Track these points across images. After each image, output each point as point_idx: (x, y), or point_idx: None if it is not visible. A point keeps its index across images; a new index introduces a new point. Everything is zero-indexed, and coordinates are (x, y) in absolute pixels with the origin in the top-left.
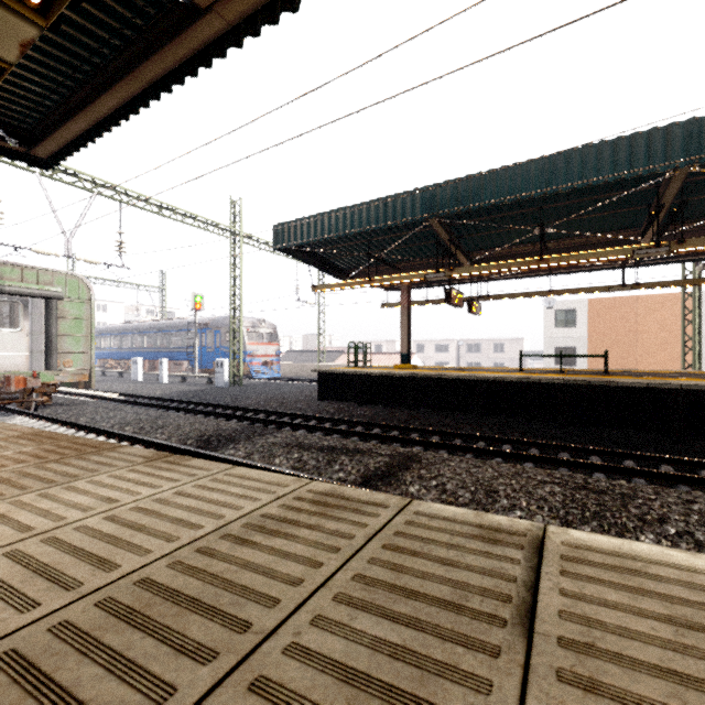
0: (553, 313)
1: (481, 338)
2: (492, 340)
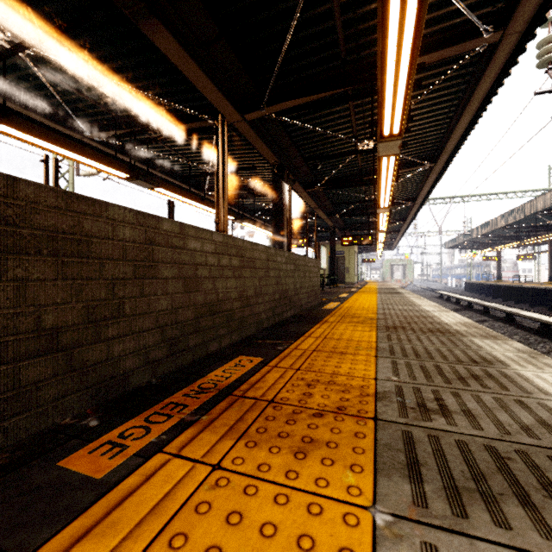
0: None
1: None
2: None
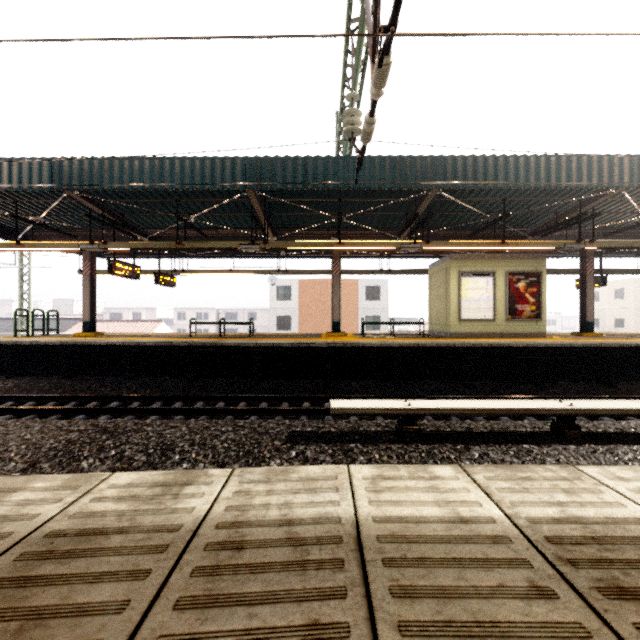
0: (276, 289)
1: (238, 308)
2: (247, 310)
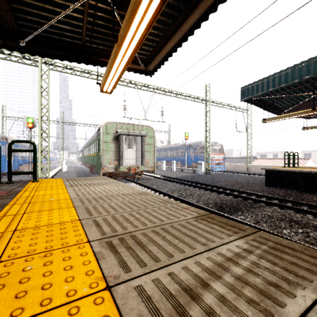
0: None
1: None
2: None
